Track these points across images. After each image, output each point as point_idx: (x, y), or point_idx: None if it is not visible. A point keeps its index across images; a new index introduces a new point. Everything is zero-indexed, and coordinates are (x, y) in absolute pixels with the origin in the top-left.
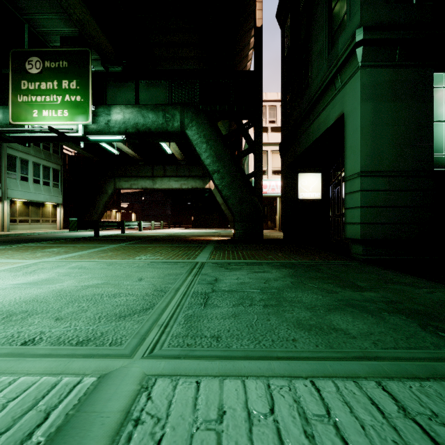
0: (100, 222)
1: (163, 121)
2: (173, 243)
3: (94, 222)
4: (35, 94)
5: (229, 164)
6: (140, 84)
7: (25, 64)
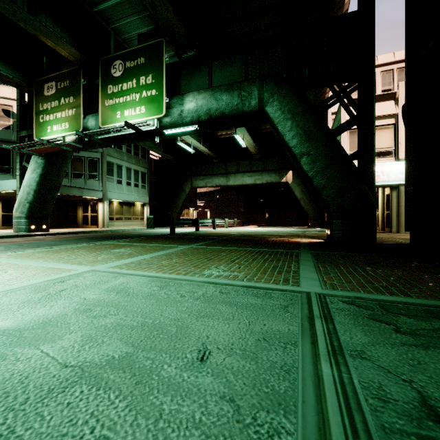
0: (175, 219)
1: (238, 101)
2: (251, 245)
3: (169, 219)
4: (118, 96)
5: (323, 142)
6: (213, 66)
7: (111, 69)
